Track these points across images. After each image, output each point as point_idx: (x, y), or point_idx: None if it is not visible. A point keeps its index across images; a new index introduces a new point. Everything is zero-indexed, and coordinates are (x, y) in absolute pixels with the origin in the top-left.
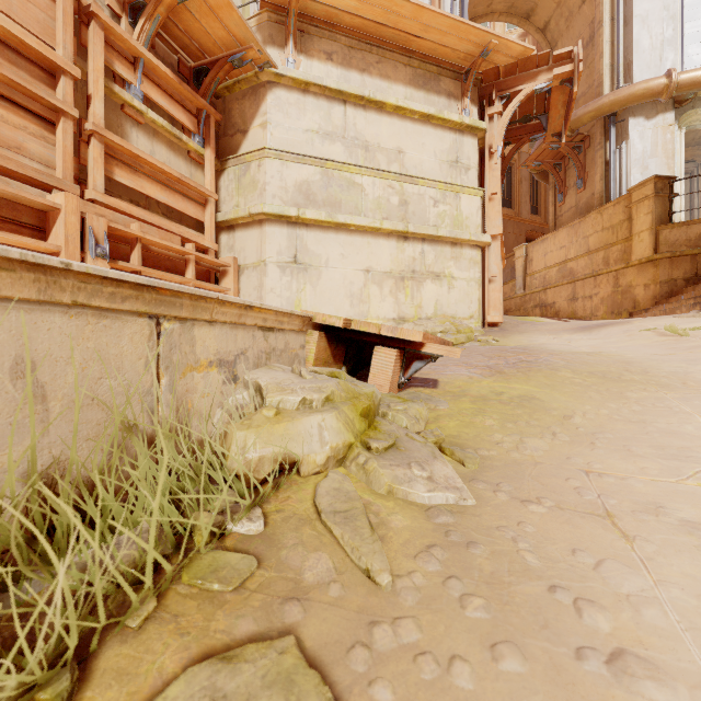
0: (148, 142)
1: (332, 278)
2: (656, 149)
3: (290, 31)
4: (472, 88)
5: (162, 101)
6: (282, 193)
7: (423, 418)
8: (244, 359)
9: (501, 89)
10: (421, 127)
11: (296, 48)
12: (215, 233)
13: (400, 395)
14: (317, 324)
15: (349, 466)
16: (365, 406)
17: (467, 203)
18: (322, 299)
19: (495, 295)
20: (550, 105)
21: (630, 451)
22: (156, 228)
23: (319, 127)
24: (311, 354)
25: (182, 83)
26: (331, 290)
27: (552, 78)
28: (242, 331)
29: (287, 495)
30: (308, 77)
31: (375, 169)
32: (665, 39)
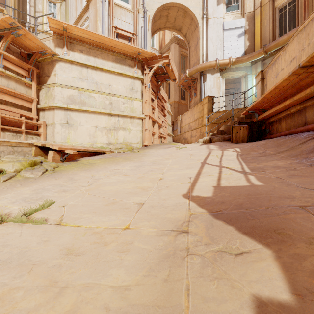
0: (6, 81)
1: (82, 129)
2: (214, 85)
3: (65, 43)
4: (139, 63)
5: (12, 67)
6: (62, 99)
7: (53, 166)
8: (4, 152)
9: (149, 64)
10: (118, 77)
11: (68, 48)
12: (38, 112)
13: (54, 162)
14: (37, 145)
15: (20, 172)
16: (30, 162)
17: (136, 103)
18: (78, 136)
19: (147, 135)
20: (167, 71)
21: (90, 171)
22: (8, 111)
23: (77, 76)
24: (33, 152)
25: (20, 61)
26: (82, 133)
27: (163, 63)
28: (3, 146)
29: (0, 175)
30: (72, 59)
31: (99, 91)
32: (218, 47)
